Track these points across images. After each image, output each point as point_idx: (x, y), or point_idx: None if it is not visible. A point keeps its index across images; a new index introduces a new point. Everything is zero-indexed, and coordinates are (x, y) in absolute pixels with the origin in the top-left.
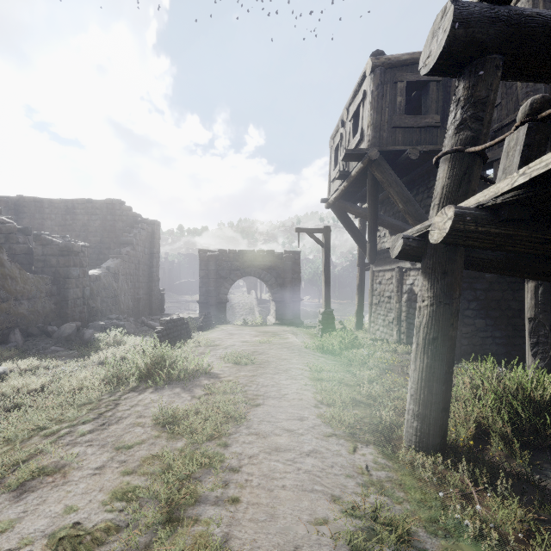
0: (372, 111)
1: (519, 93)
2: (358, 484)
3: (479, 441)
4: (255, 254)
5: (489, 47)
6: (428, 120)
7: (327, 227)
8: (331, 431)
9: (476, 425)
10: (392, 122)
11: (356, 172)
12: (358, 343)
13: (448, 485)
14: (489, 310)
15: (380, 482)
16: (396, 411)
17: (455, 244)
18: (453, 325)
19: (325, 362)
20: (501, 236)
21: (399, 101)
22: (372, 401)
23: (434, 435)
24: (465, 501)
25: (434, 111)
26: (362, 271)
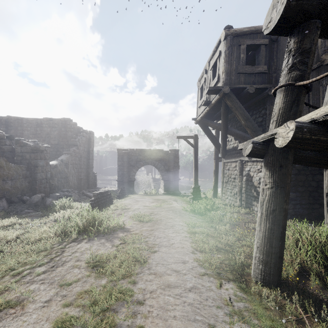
0: (225, 63)
1: (319, 51)
2: (226, 314)
3: (302, 276)
4: (151, 151)
5: (312, 14)
6: (260, 69)
7: (196, 135)
8: (205, 271)
9: (298, 265)
10: (237, 70)
11: (215, 101)
12: (216, 207)
13: (286, 312)
14: (298, 187)
15: (241, 312)
16: (244, 254)
17: (295, 147)
18: (286, 201)
19: (196, 220)
20: (327, 142)
21: (241, 57)
22: (228, 248)
23: (273, 274)
24: (301, 327)
25: (263, 63)
26: (216, 162)
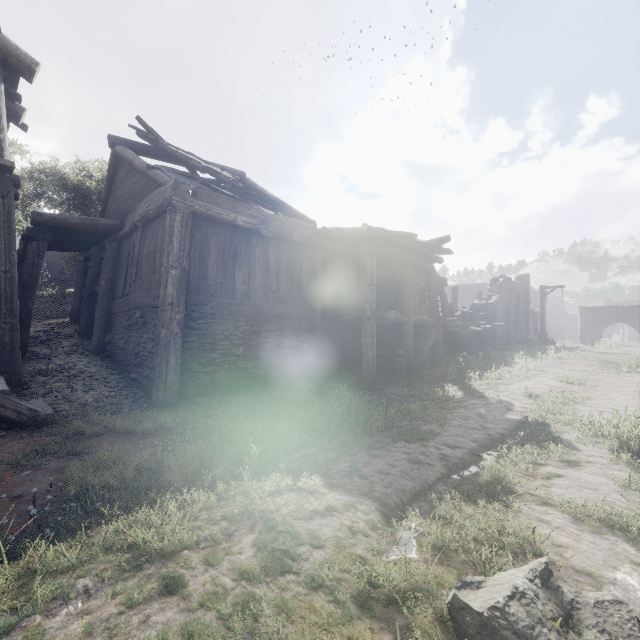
0: None
1: None
2: None
3: None
4: (625, 308)
5: None
6: None
7: None
8: None
9: None
10: None
11: None
12: None
13: None
14: None
15: None
16: None
17: None
18: None
19: None
20: None
21: None
22: None
23: None
24: None
25: None
26: None
